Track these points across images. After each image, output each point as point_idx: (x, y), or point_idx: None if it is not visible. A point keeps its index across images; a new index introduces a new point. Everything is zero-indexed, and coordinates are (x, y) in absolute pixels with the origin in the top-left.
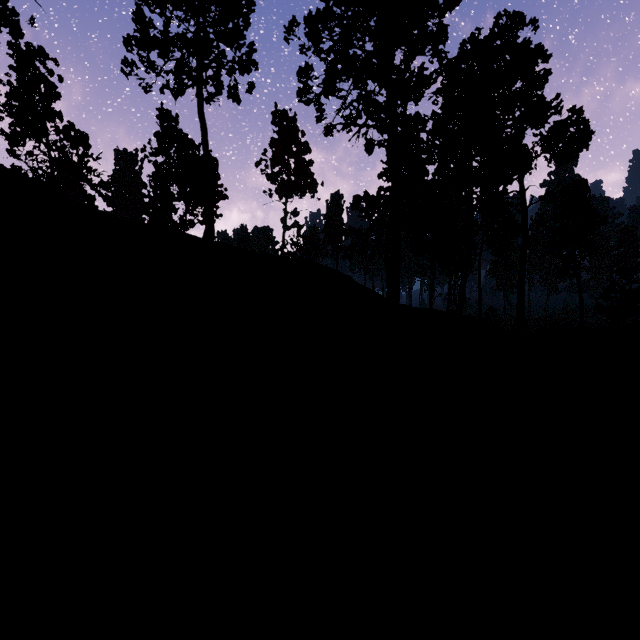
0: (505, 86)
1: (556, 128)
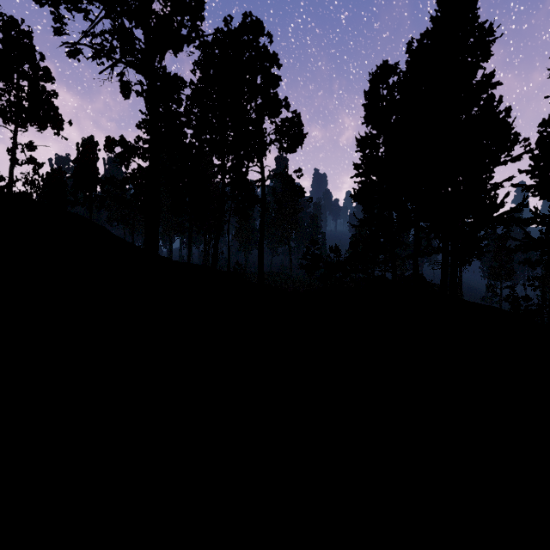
0: (250, 77)
1: (286, 122)
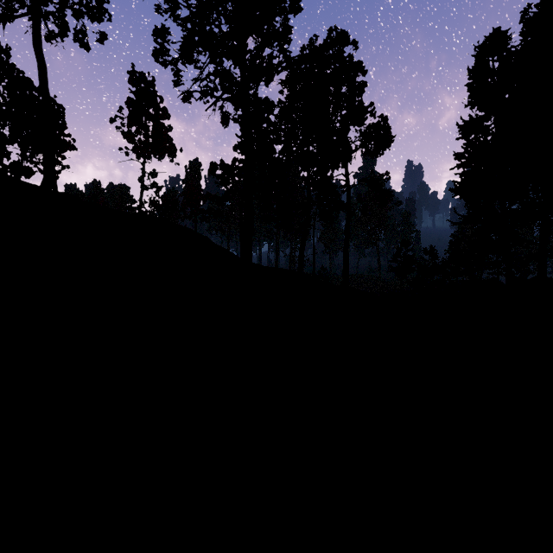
0: (335, 88)
1: (371, 128)
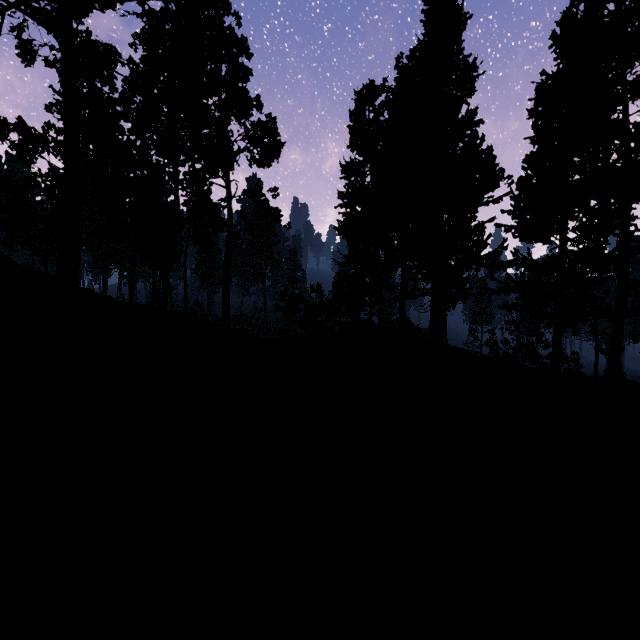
0: (212, 63)
1: (258, 125)
